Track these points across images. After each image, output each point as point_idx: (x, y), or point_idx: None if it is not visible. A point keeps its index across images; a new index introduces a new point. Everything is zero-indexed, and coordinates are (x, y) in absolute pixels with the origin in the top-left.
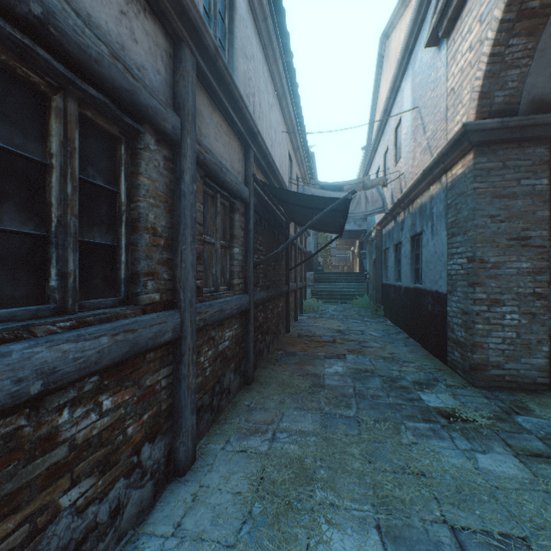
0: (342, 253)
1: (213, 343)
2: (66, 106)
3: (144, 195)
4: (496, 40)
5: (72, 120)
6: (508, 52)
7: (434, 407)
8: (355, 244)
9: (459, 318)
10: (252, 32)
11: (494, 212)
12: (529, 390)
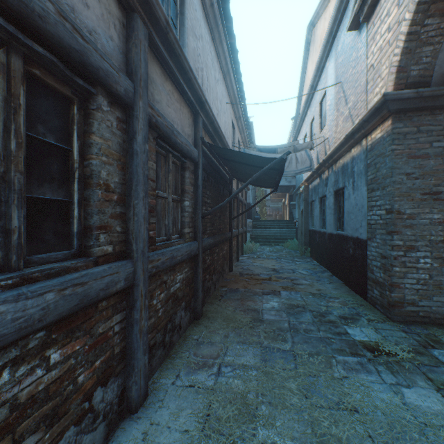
0: (275, 204)
1: (165, 286)
2: (10, 61)
3: (96, 153)
4: (413, 20)
5: (17, 76)
6: (423, 30)
7: (359, 341)
8: (285, 196)
9: (378, 261)
10: (201, 15)
11: (410, 170)
12: (440, 324)
